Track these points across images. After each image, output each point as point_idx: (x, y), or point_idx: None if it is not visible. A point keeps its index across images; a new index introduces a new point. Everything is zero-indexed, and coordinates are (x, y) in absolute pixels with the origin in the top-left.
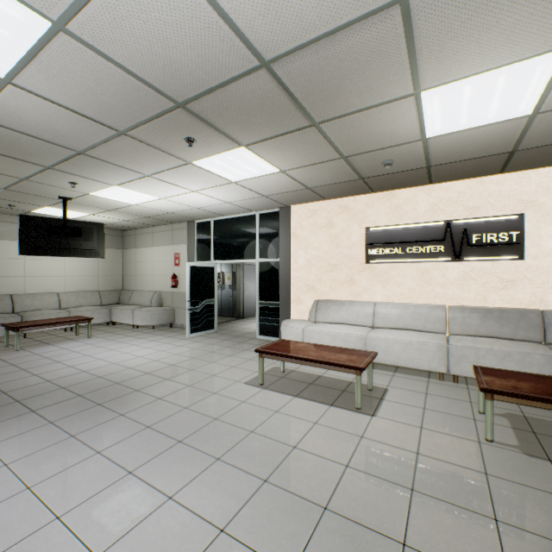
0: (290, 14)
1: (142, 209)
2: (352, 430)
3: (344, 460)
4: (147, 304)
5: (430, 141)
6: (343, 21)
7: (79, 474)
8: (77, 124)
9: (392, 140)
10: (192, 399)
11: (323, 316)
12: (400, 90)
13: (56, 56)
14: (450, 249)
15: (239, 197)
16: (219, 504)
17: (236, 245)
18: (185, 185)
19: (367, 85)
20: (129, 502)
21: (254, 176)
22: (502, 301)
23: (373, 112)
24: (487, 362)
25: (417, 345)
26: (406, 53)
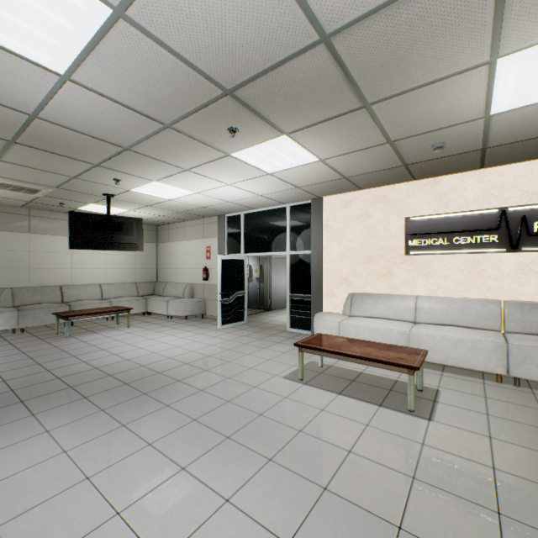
0: None
1: (177, 204)
2: (410, 436)
3: (409, 470)
4: (180, 296)
5: (494, 118)
6: None
7: (134, 467)
8: (126, 119)
9: (450, 119)
10: (234, 392)
11: (359, 309)
12: (473, 58)
13: (113, 47)
14: (505, 239)
15: (272, 189)
16: (279, 512)
17: (266, 238)
18: (221, 178)
19: (436, 55)
20: (186, 502)
21: (290, 166)
22: None
23: (435, 87)
24: None
25: (470, 343)
26: (492, 11)
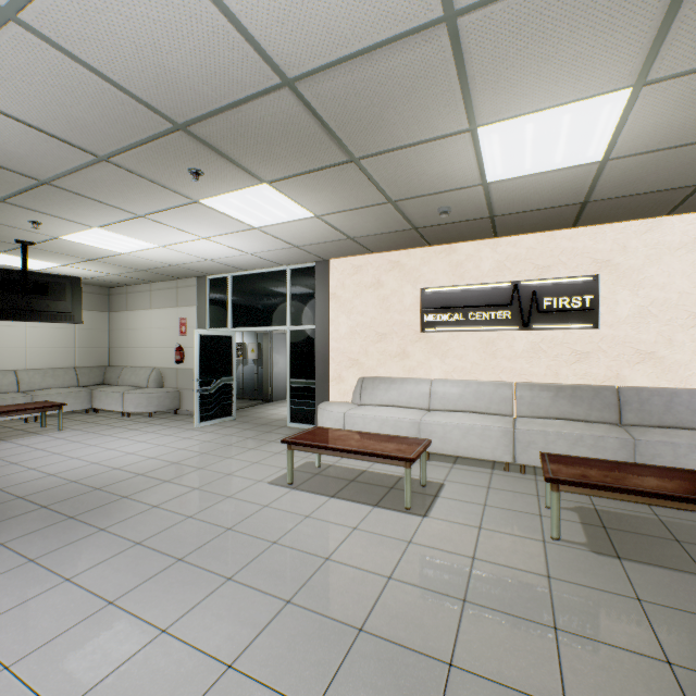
0: (315, 23)
1: (135, 259)
2: (398, 535)
3: (387, 570)
4: (143, 385)
5: (492, 186)
6: (381, 37)
7: (39, 610)
8: (38, 144)
9: (448, 183)
10: (199, 506)
11: (370, 397)
12: (453, 124)
13: (5, 53)
14: (518, 316)
15: (264, 247)
16: (228, 634)
17: (261, 308)
18: (192, 229)
19: (415, 116)
20: (108, 640)
21: (281, 221)
22: (575, 377)
23: (424, 149)
24: (558, 448)
25: (480, 430)
26: (457, 81)
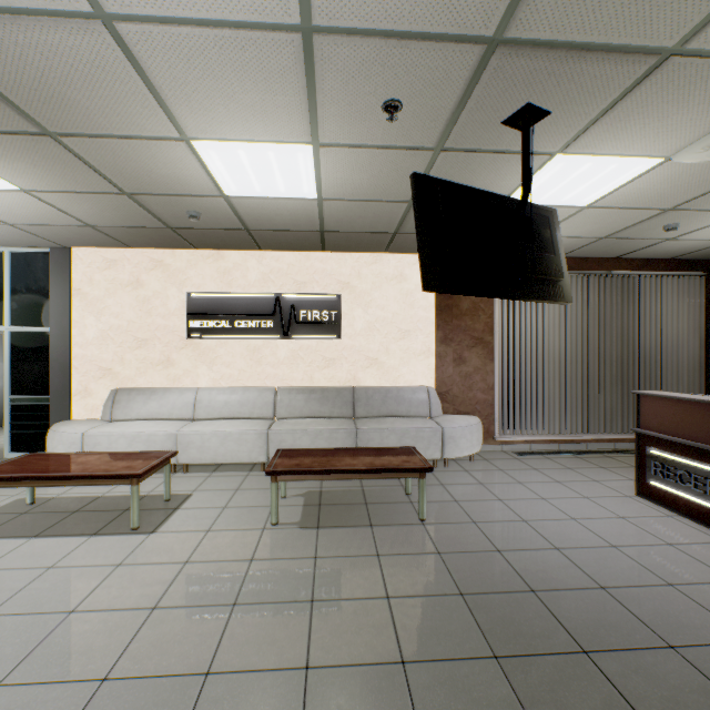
0: None
1: None
2: (109, 561)
3: (73, 605)
4: None
5: (234, 200)
6: (20, 3)
7: None
8: None
9: (186, 187)
10: None
11: (125, 411)
12: (162, 128)
13: None
14: (281, 325)
15: None
16: None
17: None
18: None
19: (111, 107)
20: None
21: None
22: (326, 380)
23: (140, 145)
24: (303, 444)
25: (238, 435)
26: (146, 87)
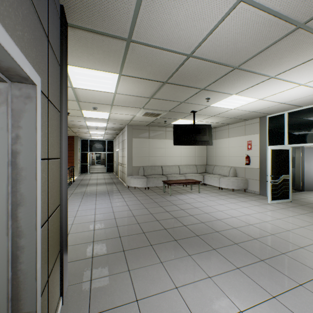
0: None
1: (234, 111)
2: None
3: None
4: (226, 175)
5: None
6: None
7: None
8: (261, 32)
9: None
10: None
11: None
12: None
13: None
14: None
15: None
16: None
17: None
18: (300, 78)
19: None
20: None
21: None
22: None
23: None
24: None
25: None
26: None
